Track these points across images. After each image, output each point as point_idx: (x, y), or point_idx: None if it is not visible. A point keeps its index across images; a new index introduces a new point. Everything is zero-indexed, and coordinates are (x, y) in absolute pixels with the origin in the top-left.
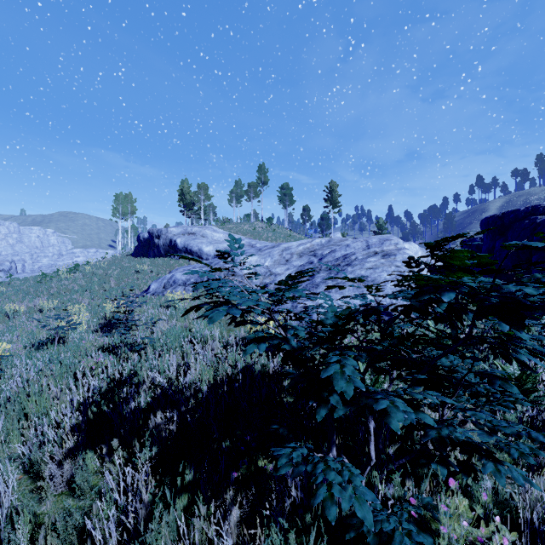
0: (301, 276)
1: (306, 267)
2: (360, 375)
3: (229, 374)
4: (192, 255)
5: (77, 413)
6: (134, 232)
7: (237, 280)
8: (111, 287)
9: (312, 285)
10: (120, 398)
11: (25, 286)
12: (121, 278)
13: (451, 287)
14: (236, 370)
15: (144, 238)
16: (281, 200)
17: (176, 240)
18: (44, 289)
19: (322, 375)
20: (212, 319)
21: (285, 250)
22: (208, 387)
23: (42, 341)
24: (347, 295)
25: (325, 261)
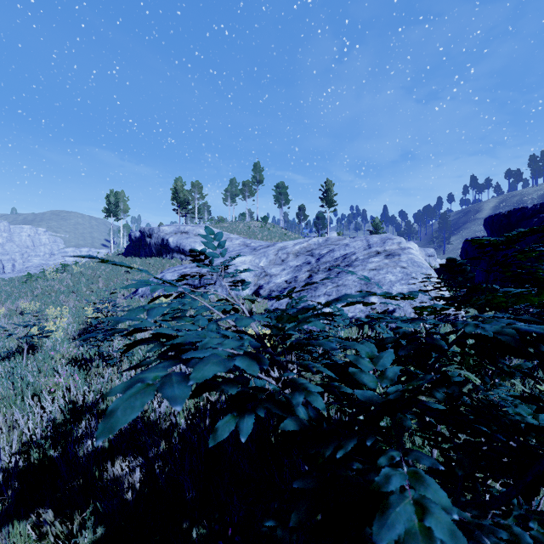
0: (327, 305)
1: (303, 268)
2: (450, 515)
3: (215, 398)
4: (185, 254)
5: (17, 457)
6: (127, 231)
7: (214, 293)
8: (99, 288)
9: (311, 288)
10: (74, 437)
11: (10, 287)
12: (110, 279)
13: (533, 304)
14: (222, 398)
15: (135, 237)
16: (276, 199)
17: (168, 239)
18: (28, 290)
19: (377, 534)
20: (111, 421)
21: (281, 250)
22: (187, 419)
23: (7, 352)
24: (377, 317)
25: (323, 261)
